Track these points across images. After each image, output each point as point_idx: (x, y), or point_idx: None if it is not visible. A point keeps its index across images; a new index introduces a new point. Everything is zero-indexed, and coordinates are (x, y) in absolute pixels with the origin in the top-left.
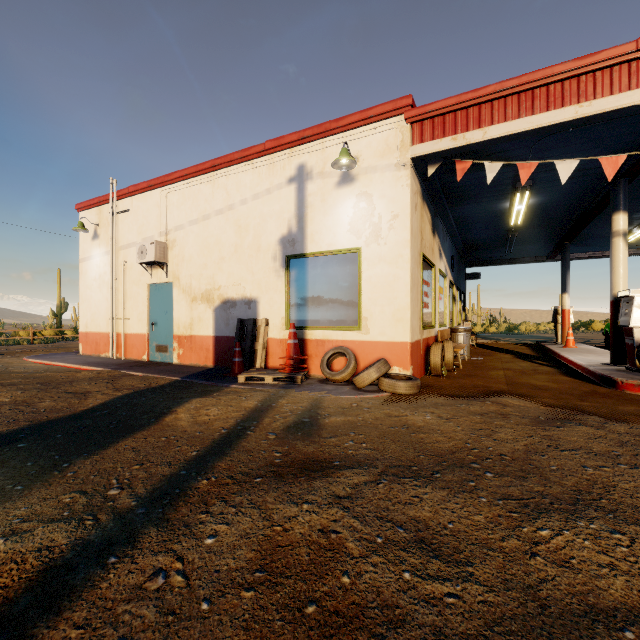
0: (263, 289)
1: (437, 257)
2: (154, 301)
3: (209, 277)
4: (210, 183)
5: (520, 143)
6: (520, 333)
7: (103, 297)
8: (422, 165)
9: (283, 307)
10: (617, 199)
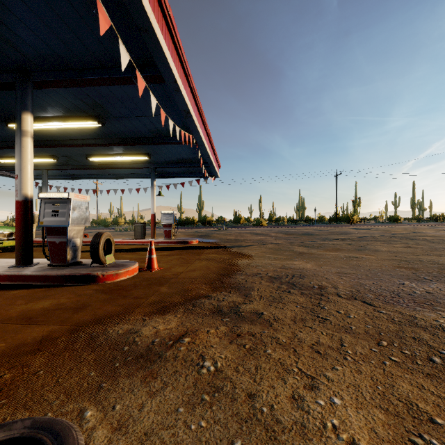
0: None
1: None
2: None
3: None
4: None
5: None
6: None
7: None
8: None
9: None
10: (28, 100)
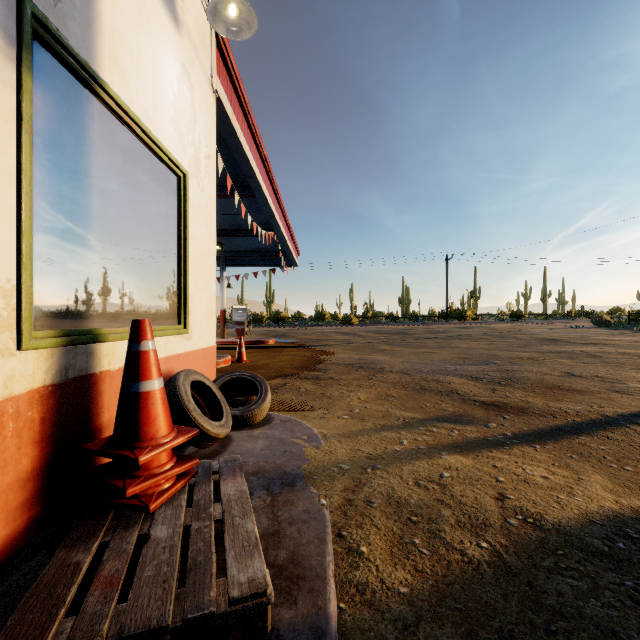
0: None
1: None
2: None
3: None
4: None
5: None
6: None
7: None
8: None
9: (4, 237)
10: None
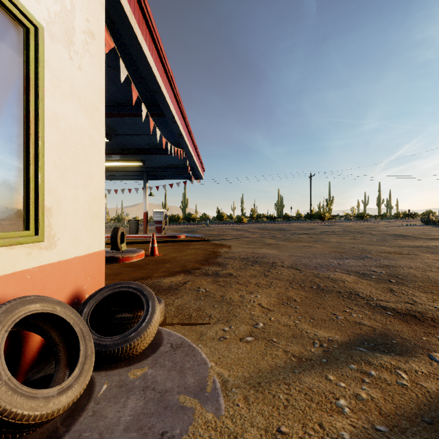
0: None
1: None
2: None
3: None
4: None
5: None
6: None
7: None
8: None
9: None
10: None
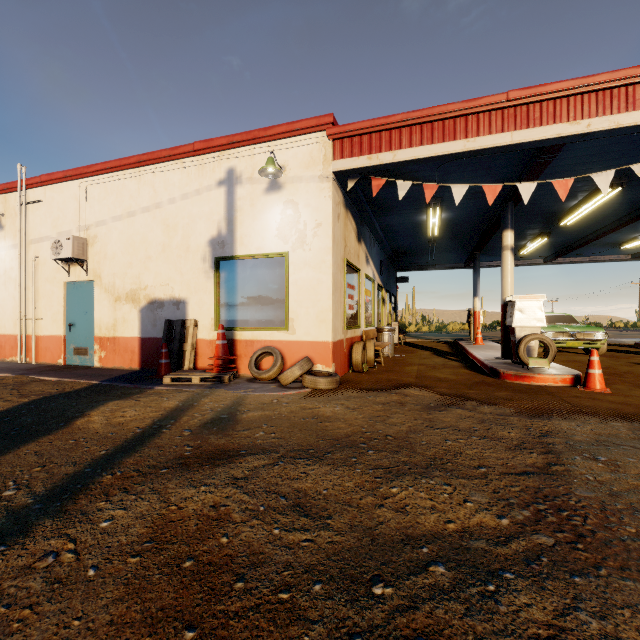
0: (192, 290)
1: (363, 262)
2: (72, 300)
3: (134, 276)
4: (136, 179)
5: (427, 166)
6: (448, 332)
7: (9, 295)
8: (344, 179)
9: (213, 308)
10: (506, 219)
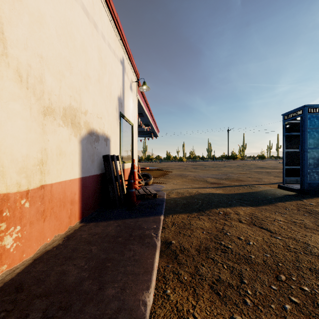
0: (113, 130)
1: None
2: None
3: (75, 88)
4: None
5: None
6: None
7: None
8: None
9: (119, 147)
10: None
